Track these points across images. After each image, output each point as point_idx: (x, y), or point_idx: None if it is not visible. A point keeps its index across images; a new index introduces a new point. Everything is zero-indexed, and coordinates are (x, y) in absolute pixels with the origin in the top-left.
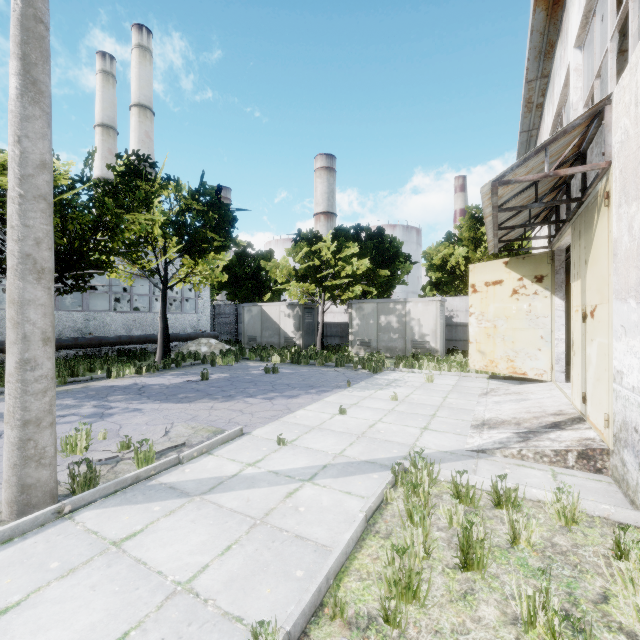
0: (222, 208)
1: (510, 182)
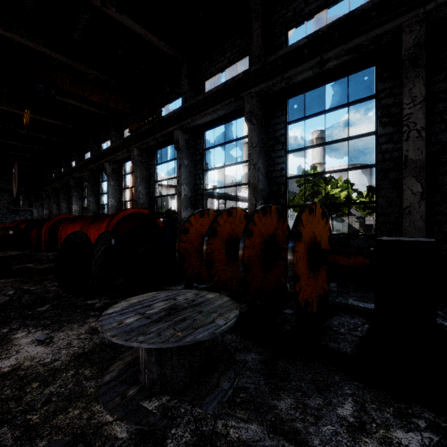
0: (356, 190)
1: None
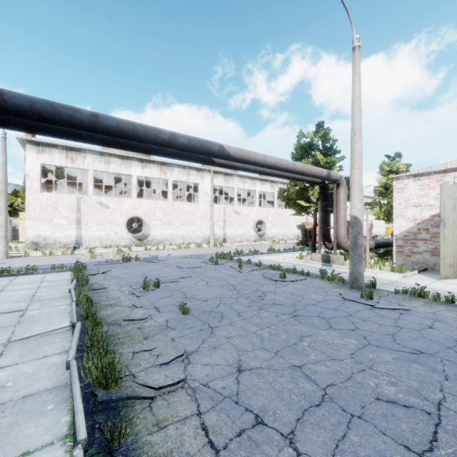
0: None
1: (21, 207)
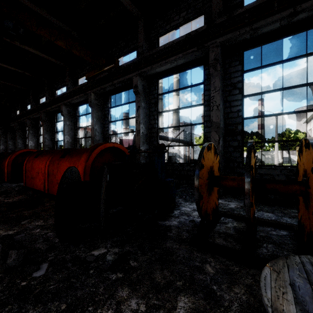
0: None
1: None
